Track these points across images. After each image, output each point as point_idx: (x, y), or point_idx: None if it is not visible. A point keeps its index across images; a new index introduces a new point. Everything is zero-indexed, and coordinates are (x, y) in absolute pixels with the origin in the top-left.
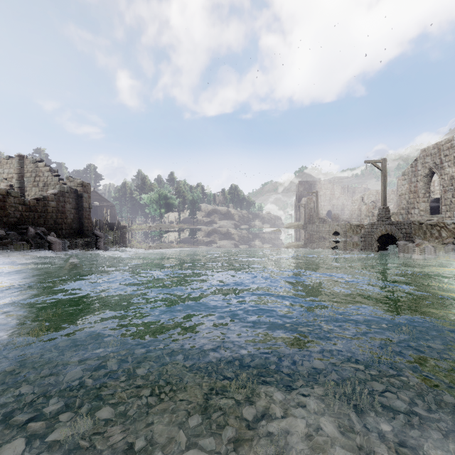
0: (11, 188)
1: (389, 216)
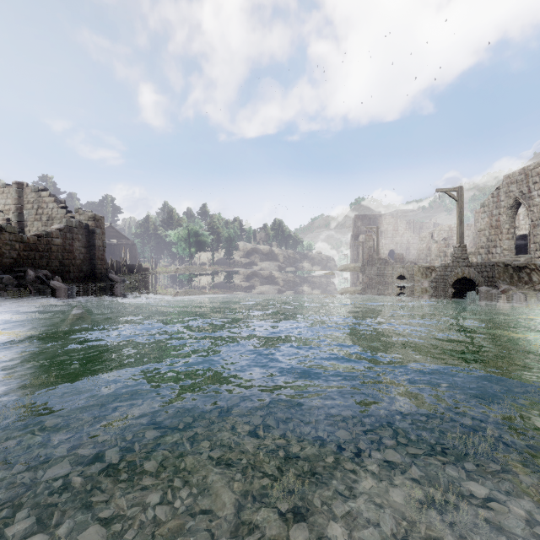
0: (8, 223)
1: (467, 256)
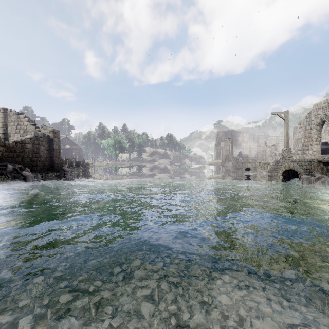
0: None
1: (291, 155)
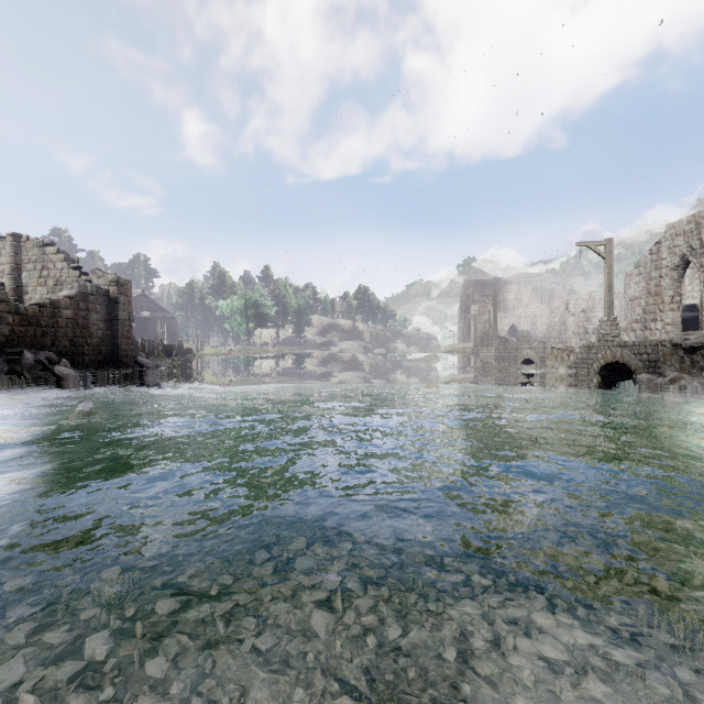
0: (1, 288)
1: (618, 333)
